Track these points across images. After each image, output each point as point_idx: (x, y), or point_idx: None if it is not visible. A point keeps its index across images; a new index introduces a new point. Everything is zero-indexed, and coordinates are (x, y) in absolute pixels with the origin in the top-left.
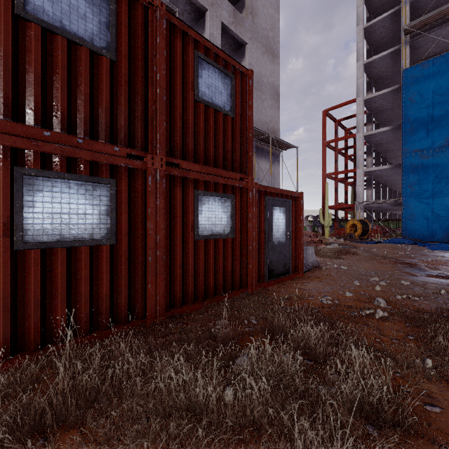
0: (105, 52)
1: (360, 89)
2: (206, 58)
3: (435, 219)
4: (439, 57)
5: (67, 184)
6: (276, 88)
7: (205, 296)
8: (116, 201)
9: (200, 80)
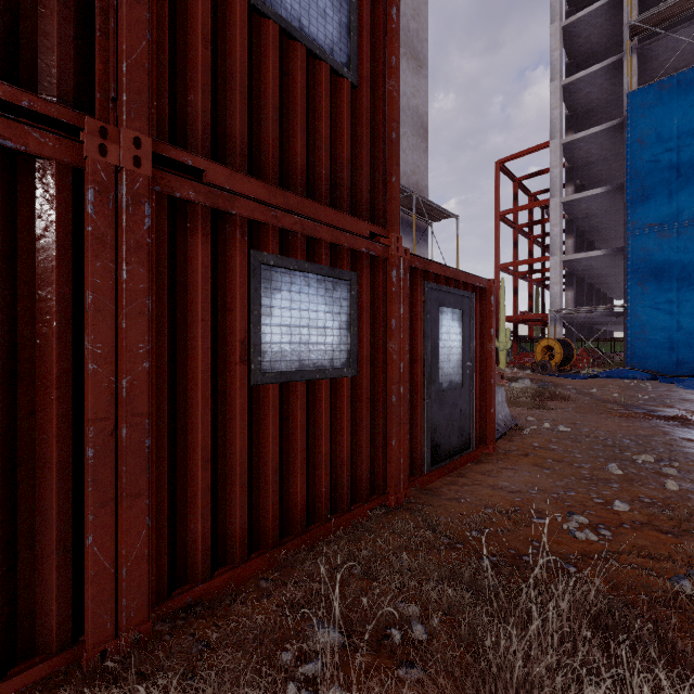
0: None
1: (556, 126)
2: None
3: (682, 339)
4: (689, 72)
5: None
6: (421, 118)
7: (281, 532)
8: None
9: None
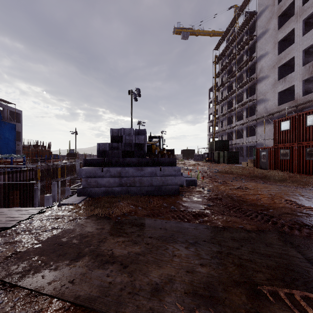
0: (288, 129)
1: None
2: (309, 115)
3: None
4: None
5: (284, 150)
6: None
7: (309, 174)
8: (289, 152)
9: (307, 121)
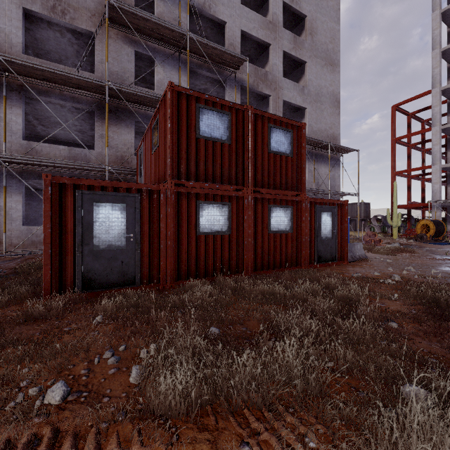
0: (226, 141)
1: (436, 79)
2: (275, 126)
3: None
4: None
5: (213, 206)
6: (336, 96)
7: (274, 267)
8: (231, 213)
9: (271, 140)
